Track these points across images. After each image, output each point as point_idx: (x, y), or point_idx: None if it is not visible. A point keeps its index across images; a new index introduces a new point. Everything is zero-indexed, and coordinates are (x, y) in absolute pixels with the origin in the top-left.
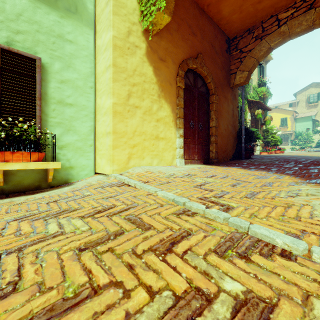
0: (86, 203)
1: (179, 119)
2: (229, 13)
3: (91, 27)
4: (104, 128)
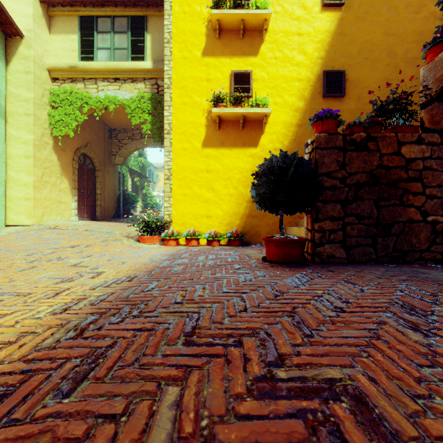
0: (44, 233)
1: (74, 190)
2: (111, 118)
3: (4, 118)
4: (23, 194)
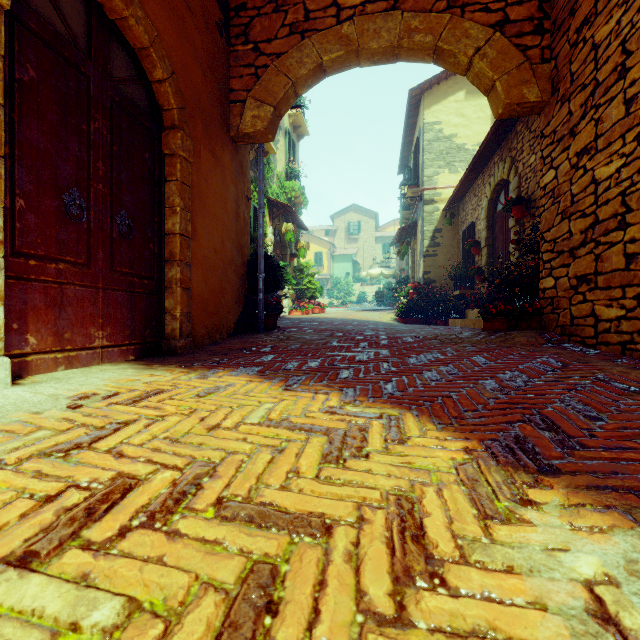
0: None
1: None
2: None
3: None
4: None
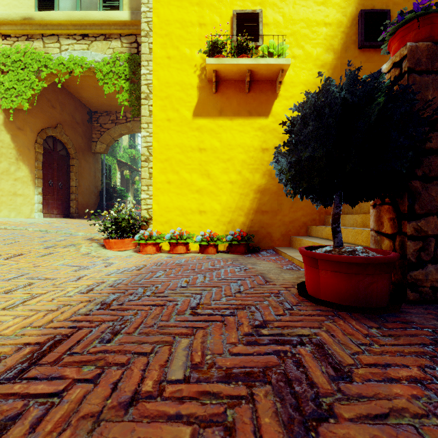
0: None
1: (38, 179)
2: (88, 97)
3: None
4: None
